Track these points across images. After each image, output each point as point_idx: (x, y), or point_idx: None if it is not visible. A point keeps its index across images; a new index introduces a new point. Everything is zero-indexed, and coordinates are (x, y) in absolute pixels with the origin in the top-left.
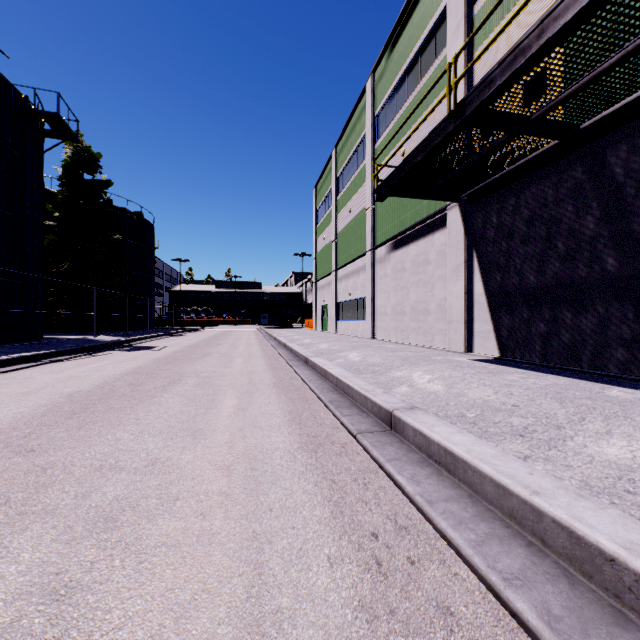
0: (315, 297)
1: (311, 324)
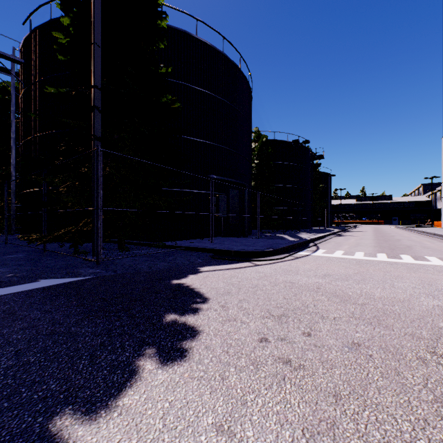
0: (442, 207)
1: (439, 224)
